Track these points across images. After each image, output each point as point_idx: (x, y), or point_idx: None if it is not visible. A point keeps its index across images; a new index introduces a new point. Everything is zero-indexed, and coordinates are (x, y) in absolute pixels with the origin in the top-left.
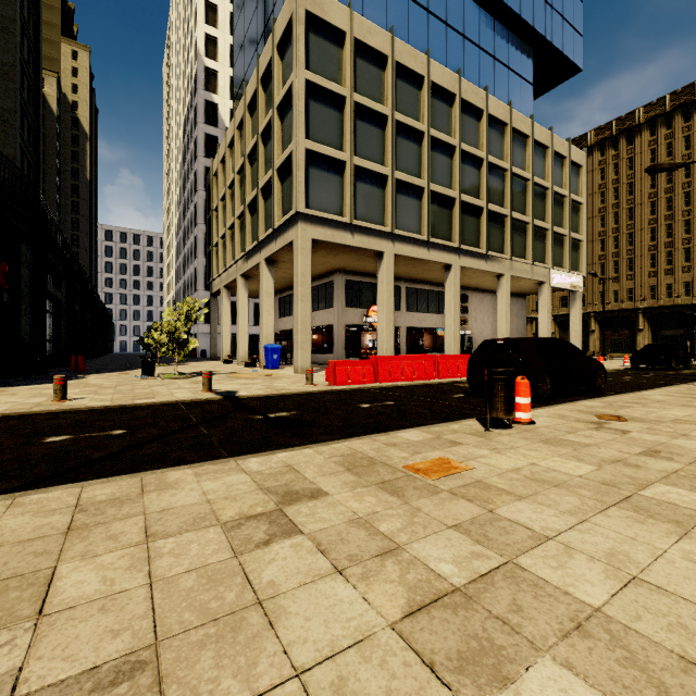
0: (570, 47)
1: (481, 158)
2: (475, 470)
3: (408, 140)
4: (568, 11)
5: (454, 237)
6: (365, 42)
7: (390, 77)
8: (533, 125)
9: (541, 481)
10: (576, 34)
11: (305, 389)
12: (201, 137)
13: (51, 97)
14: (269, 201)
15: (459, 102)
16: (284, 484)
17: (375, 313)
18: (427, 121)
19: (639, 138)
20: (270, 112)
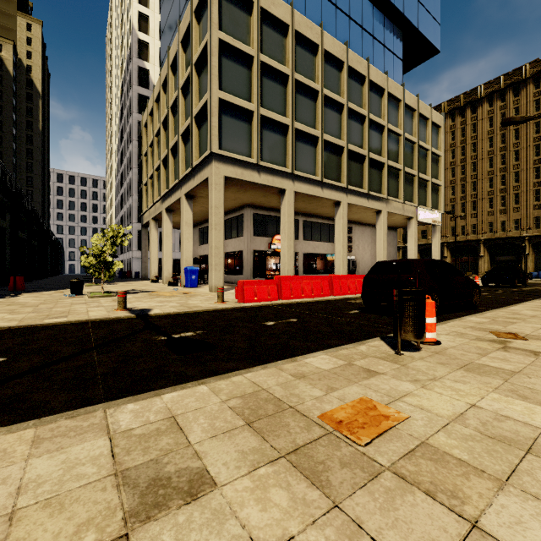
0: (431, 33)
1: (364, 115)
2: (410, 419)
3: (305, 97)
4: (429, 4)
5: (342, 179)
6: (270, 12)
7: (291, 43)
8: (404, 91)
9: (503, 440)
10: (436, 23)
11: (215, 307)
12: (135, 96)
13: (8, 61)
14: (188, 145)
15: (347, 68)
16: (153, 460)
17: (278, 241)
18: (321, 82)
19: (481, 108)
20: (189, 68)
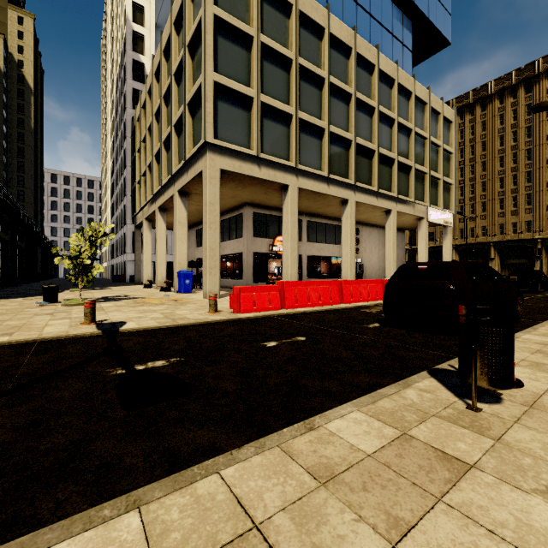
0: (442, 23)
1: (373, 107)
2: None
3: (310, 85)
4: None
5: (350, 175)
6: None
7: (295, 24)
8: (415, 83)
9: None
10: (447, 13)
11: (205, 319)
12: (130, 91)
13: None
14: (181, 137)
15: (355, 55)
16: None
17: (280, 243)
18: (327, 68)
19: (491, 106)
20: (181, 51)
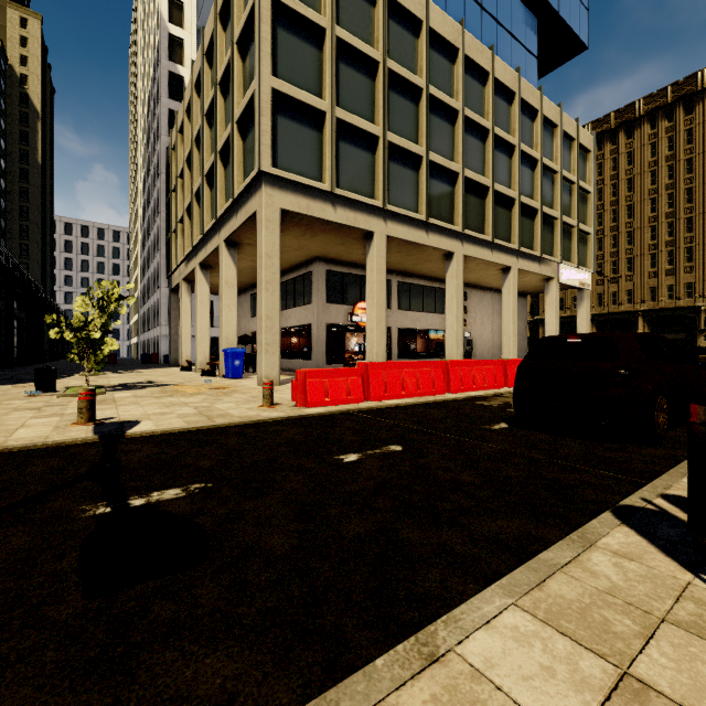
0: (576, 20)
1: (486, 128)
2: None
3: (403, 97)
4: None
5: (456, 220)
6: None
7: (382, 14)
8: (542, 98)
9: None
10: (582, 7)
11: (255, 416)
12: (164, 113)
13: None
14: (229, 167)
15: (462, 59)
16: None
17: (362, 311)
18: (426, 75)
19: (639, 132)
20: (229, 51)
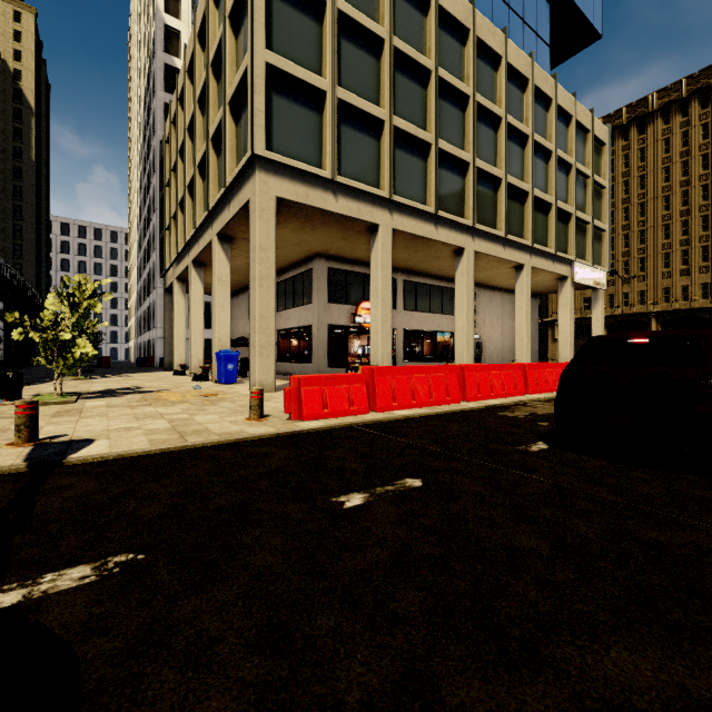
0: (590, 7)
1: (498, 116)
2: None
3: (410, 79)
4: None
5: (466, 213)
6: None
7: None
8: (556, 86)
9: None
10: None
11: (237, 433)
12: (160, 107)
13: None
14: (222, 154)
15: (473, 40)
16: None
17: (366, 311)
18: (435, 56)
19: (652, 127)
20: (221, 27)
